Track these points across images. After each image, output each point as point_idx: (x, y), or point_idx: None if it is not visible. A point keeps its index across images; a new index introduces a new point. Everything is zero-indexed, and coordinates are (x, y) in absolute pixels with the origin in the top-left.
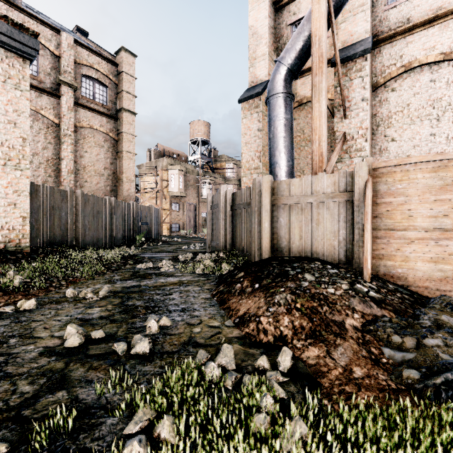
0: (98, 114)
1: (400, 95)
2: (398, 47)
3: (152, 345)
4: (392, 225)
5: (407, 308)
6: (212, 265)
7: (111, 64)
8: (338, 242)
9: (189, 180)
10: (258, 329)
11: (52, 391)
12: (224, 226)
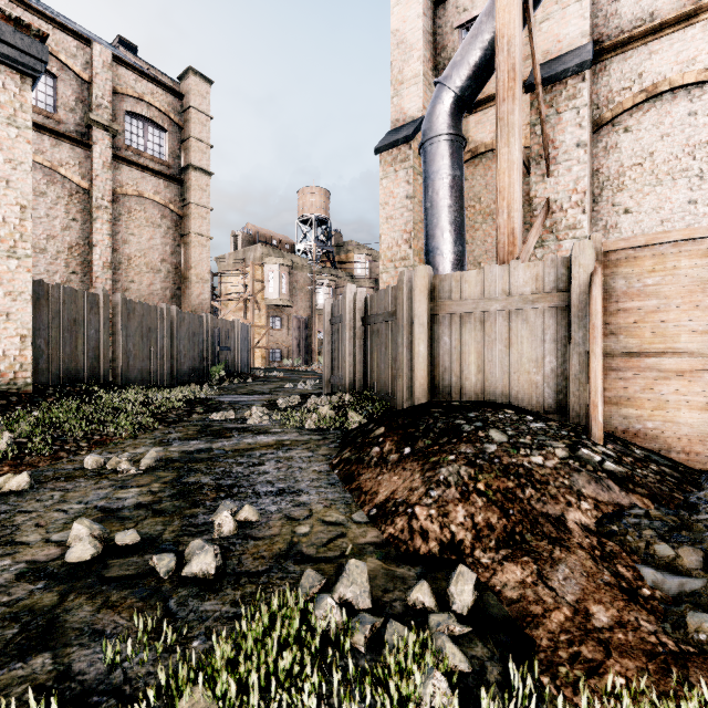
0: (151, 174)
1: (639, 138)
2: (636, 60)
3: (221, 559)
4: (636, 347)
5: (672, 491)
6: (332, 415)
7: (172, 94)
8: (543, 376)
9: (297, 280)
10: (412, 529)
11: (24, 653)
12: (351, 352)
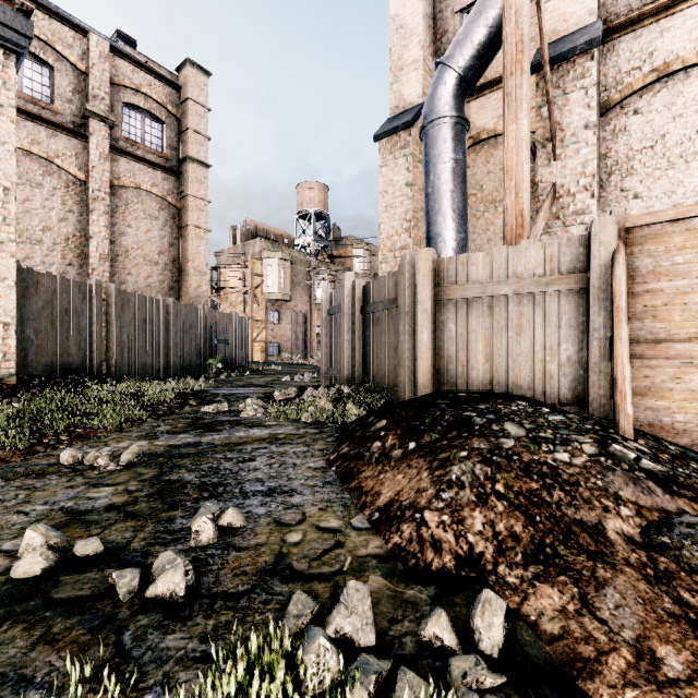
0: (148, 166)
1: (650, 120)
2: (646, 39)
3: (194, 576)
4: (664, 332)
5: None
6: (330, 408)
7: (170, 86)
8: (558, 365)
9: (295, 274)
10: (421, 539)
11: None
12: (349, 342)
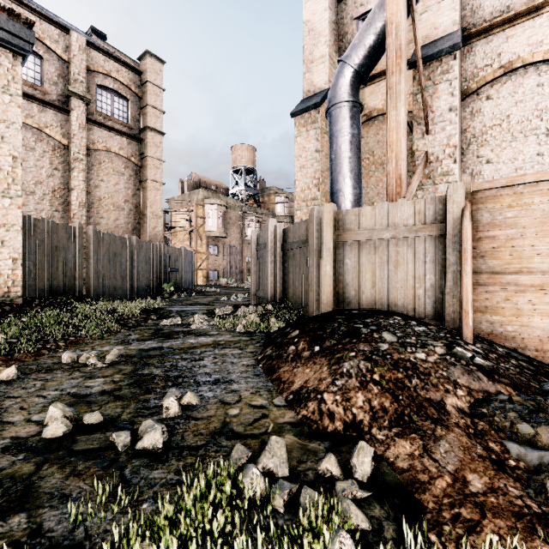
0: (116, 134)
1: (498, 104)
2: (496, 43)
3: (168, 435)
4: (498, 267)
5: (529, 381)
6: (258, 321)
7: (133, 71)
8: (424, 290)
9: (230, 217)
10: (321, 411)
11: (4, 514)
12: (272, 272)
